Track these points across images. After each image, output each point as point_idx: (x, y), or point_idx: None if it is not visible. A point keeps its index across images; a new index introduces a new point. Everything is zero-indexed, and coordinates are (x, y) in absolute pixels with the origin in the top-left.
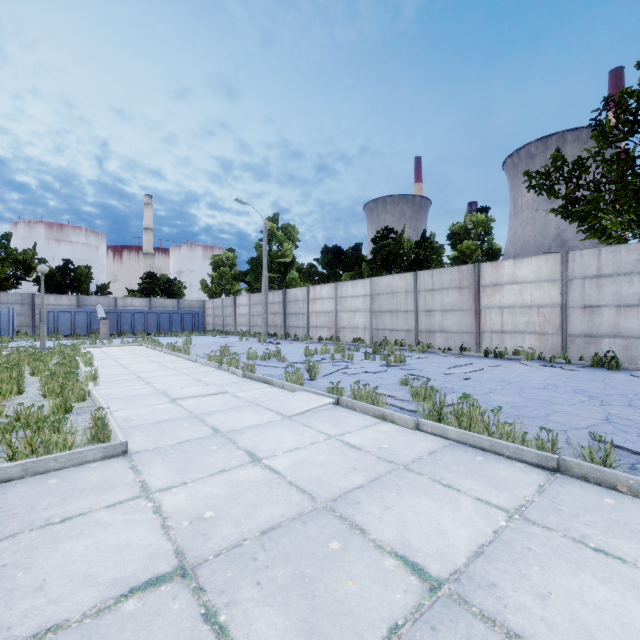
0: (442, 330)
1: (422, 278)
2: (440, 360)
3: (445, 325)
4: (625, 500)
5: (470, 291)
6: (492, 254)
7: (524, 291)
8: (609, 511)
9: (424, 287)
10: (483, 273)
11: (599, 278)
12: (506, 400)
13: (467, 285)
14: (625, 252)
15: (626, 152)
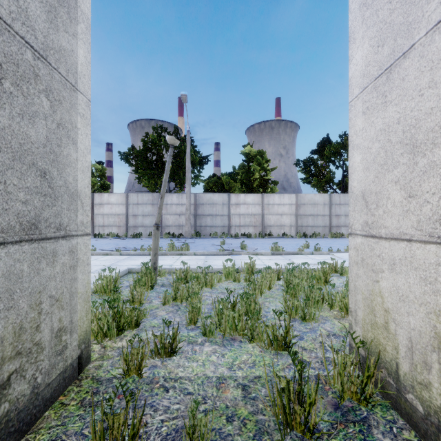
0: None
1: None
2: None
3: None
4: (93, 256)
5: None
6: (105, 187)
7: (113, 208)
8: None
9: None
10: (95, 198)
11: (138, 205)
12: None
13: None
14: (145, 196)
15: (146, 160)
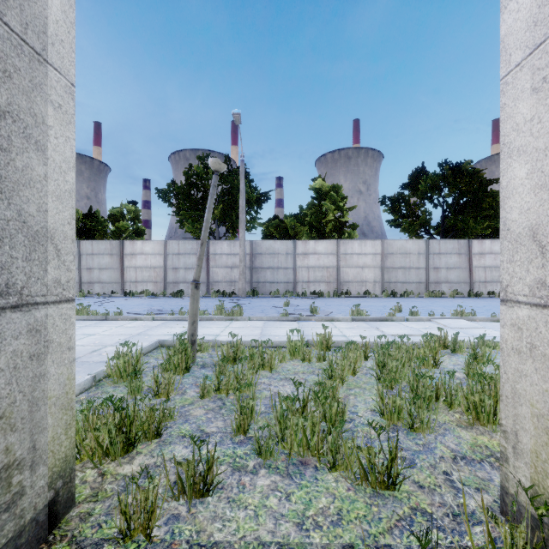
0: (99, 281)
1: (84, 245)
2: (92, 299)
3: (102, 278)
4: (118, 321)
5: (118, 257)
6: (139, 232)
7: (147, 259)
8: (111, 323)
9: (86, 252)
10: (126, 246)
11: (179, 255)
12: (112, 310)
13: (116, 253)
14: (188, 244)
15: (189, 198)
